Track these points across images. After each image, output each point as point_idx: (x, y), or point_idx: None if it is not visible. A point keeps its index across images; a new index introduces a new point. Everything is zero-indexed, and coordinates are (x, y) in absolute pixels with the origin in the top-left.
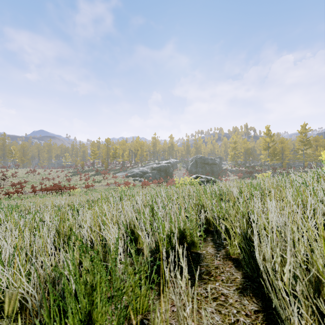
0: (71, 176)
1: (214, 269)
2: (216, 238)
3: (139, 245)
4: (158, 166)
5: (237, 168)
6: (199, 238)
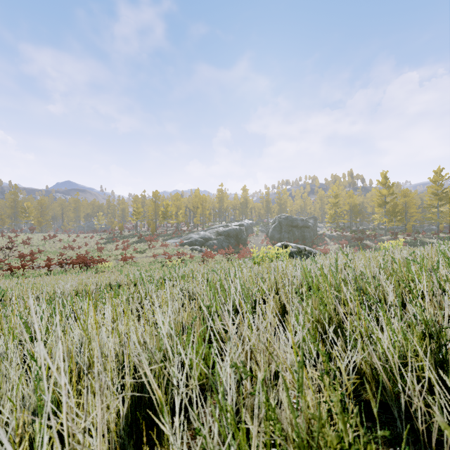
0: (105, 244)
1: None
2: None
3: (167, 446)
4: (226, 230)
5: (339, 233)
6: None
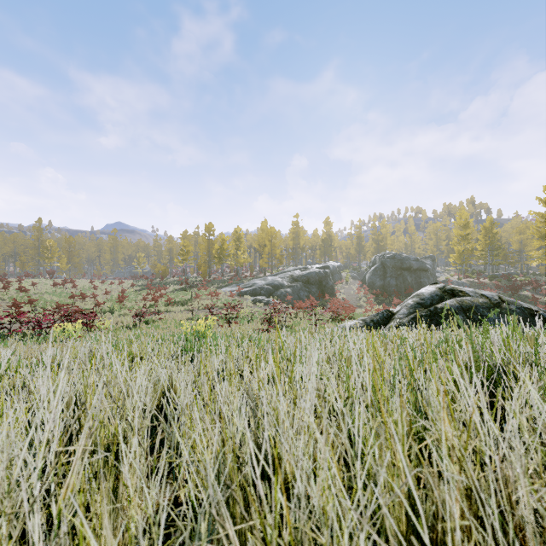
0: (137, 292)
1: None
2: None
3: None
4: (305, 273)
5: (472, 280)
6: None
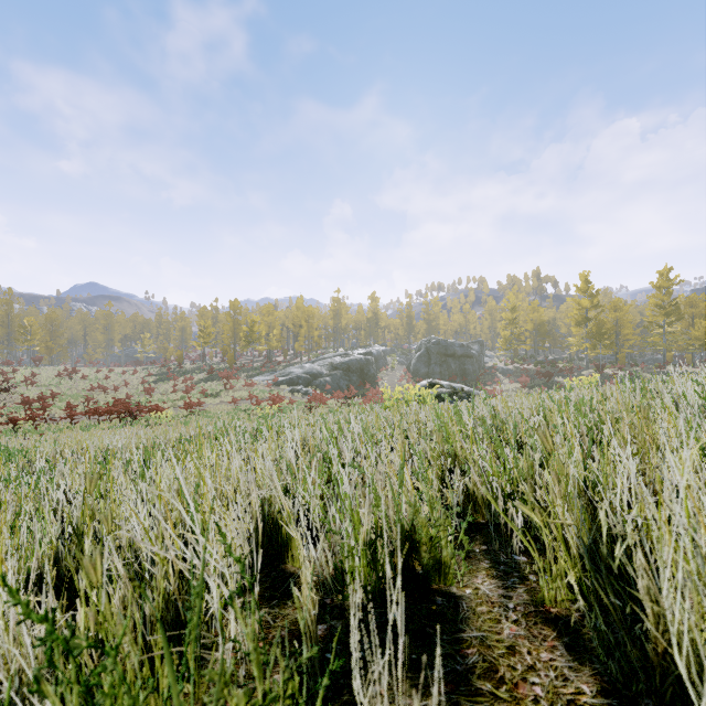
0: (155, 383)
1: (504, 655)
2: (497, 548)
3: (292, 561)
4: (345, 361)
5: (518, 366)
6: (454, 552)
